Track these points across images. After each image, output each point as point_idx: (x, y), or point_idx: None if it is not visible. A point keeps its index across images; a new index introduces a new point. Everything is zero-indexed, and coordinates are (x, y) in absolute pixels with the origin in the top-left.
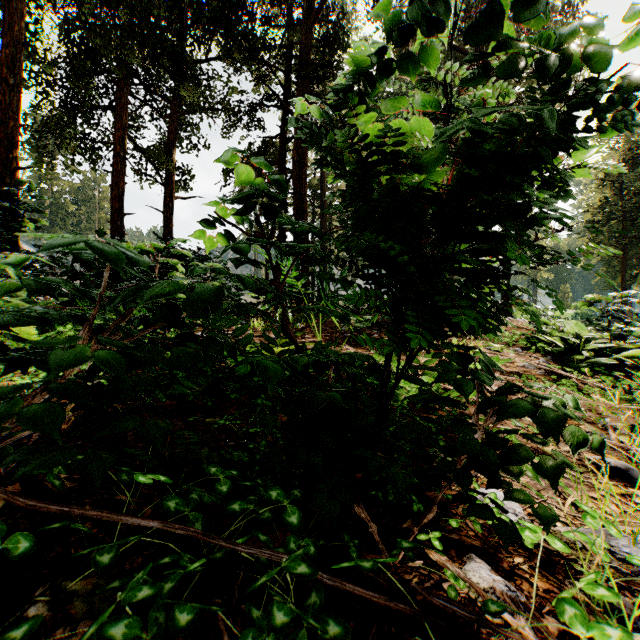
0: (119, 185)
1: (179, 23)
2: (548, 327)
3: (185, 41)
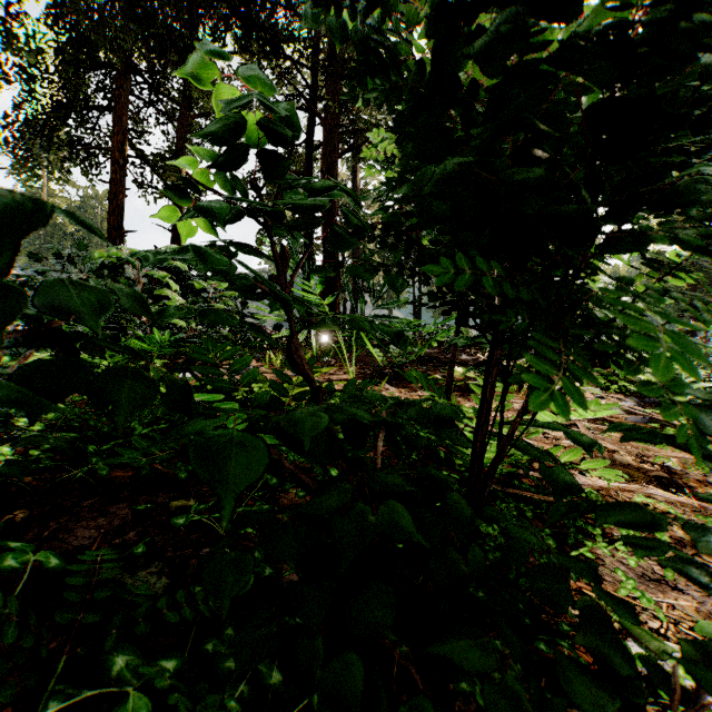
0: (118, 198)
1: (189, 12)
2: None
3: (195, 31)
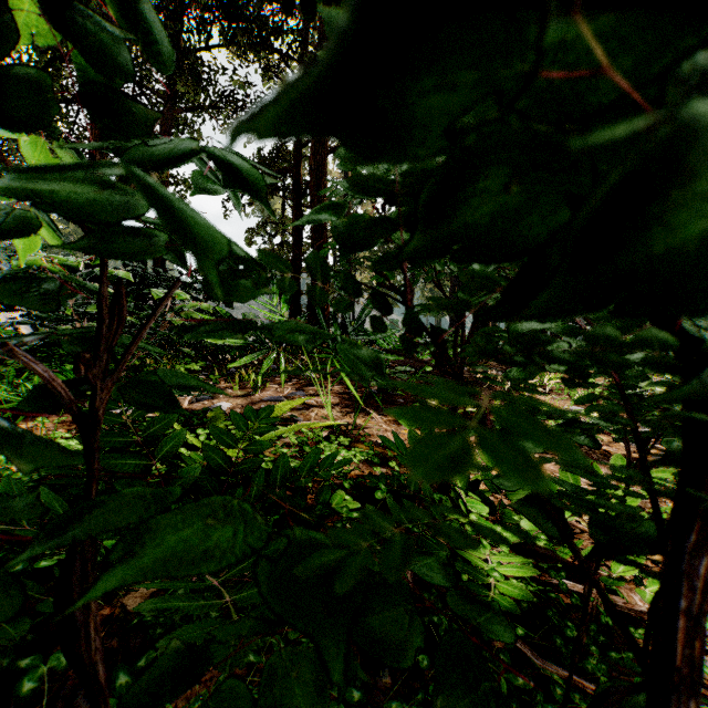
0: None
1: (174, 3)
2: None
3: (178, 21)
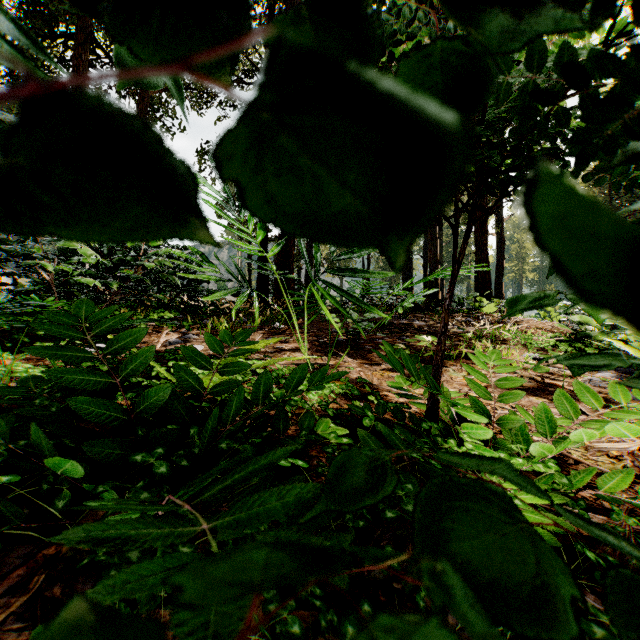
0: None
1: None
2: (588, 328)
3: None
